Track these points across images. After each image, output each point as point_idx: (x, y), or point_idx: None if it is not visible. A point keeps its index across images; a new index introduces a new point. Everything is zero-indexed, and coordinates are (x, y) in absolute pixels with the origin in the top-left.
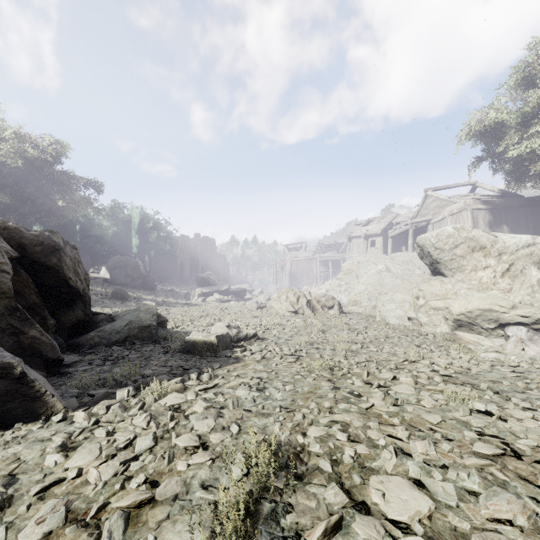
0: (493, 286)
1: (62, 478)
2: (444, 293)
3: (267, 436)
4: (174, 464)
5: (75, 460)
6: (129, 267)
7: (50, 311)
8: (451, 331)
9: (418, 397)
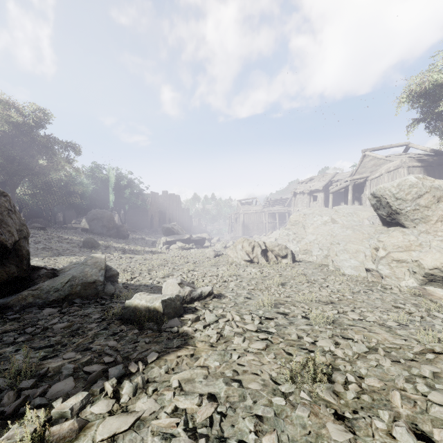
0: None
1: None
2: (407, 244)
3: None
4: None
5: None
6: (105, 219)
7: None
8: (420, 285)
9: None
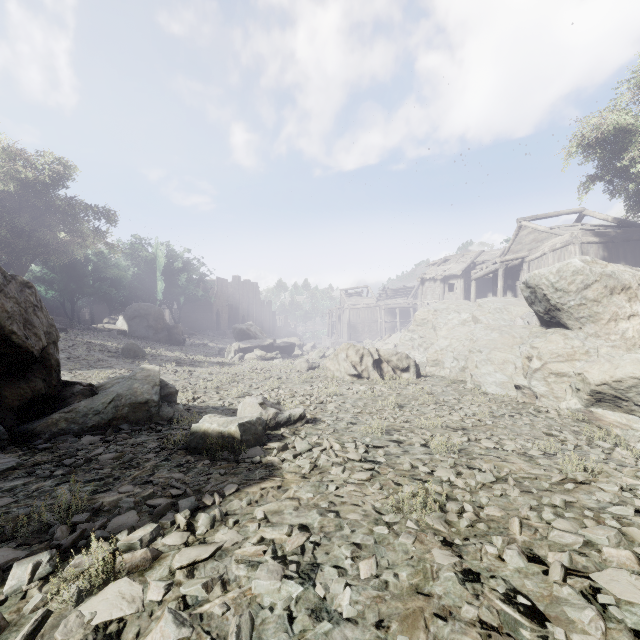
0: None
1: None
2: (569, 352)
3: None
4: None
5: None
6: (151, 317)
7: None
8: (585, 407)
9: None
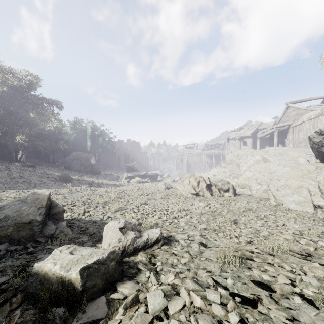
0: None
1: None
2: None
3: None
4: None
5: None
6: (82, 159)
7: None
8: None
9: None
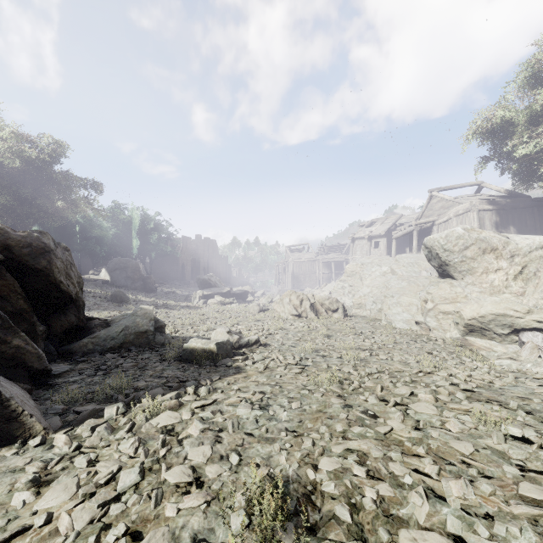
0: (505, 289)
1: (28, 526)
2: (453, 296)
3: (272, 470)
4: (162, 507)
5: (47, 499)
6: (129, 269)
7: (40, 317)
8: (462, 336)
9: (442, 419)
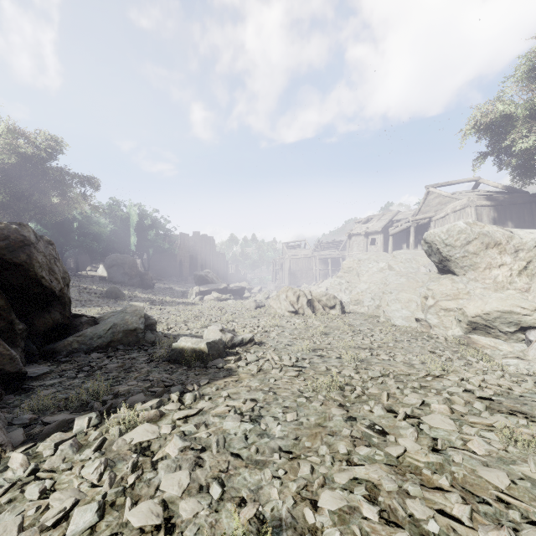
0: (509, 285)
1: None
2: (455, 292)
3: (261, 508)
4: None
5: None
6: (126, 265)
7: (20, 314)
8: (465, 334)
9: (463, 436)
